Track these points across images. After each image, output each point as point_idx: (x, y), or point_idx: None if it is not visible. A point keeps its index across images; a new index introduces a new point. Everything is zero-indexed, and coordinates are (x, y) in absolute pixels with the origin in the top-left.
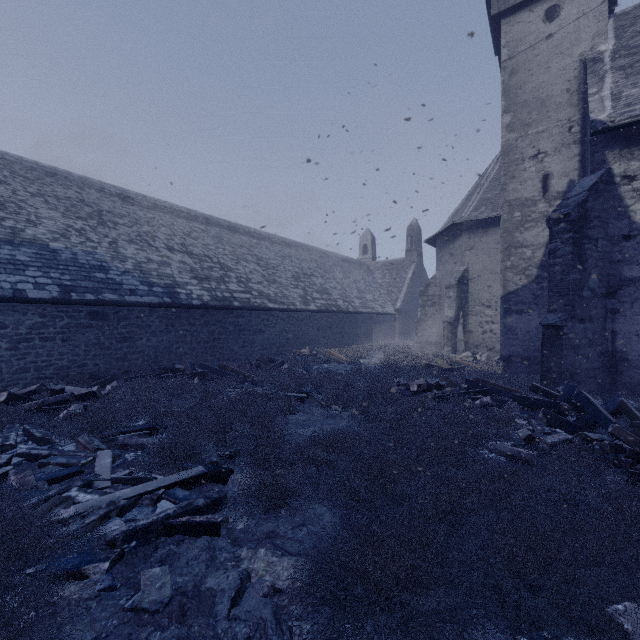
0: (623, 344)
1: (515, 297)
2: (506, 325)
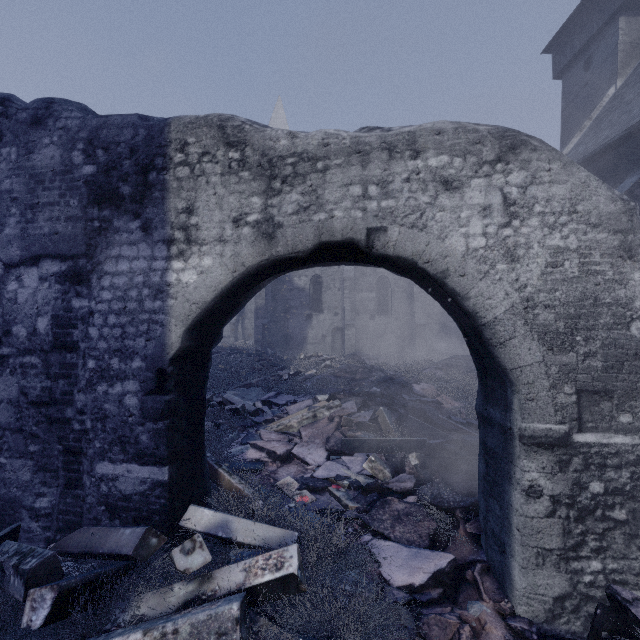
0: (291, 331)
1: (261, 311)
2: (257, 324)
